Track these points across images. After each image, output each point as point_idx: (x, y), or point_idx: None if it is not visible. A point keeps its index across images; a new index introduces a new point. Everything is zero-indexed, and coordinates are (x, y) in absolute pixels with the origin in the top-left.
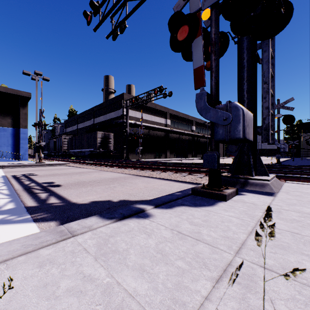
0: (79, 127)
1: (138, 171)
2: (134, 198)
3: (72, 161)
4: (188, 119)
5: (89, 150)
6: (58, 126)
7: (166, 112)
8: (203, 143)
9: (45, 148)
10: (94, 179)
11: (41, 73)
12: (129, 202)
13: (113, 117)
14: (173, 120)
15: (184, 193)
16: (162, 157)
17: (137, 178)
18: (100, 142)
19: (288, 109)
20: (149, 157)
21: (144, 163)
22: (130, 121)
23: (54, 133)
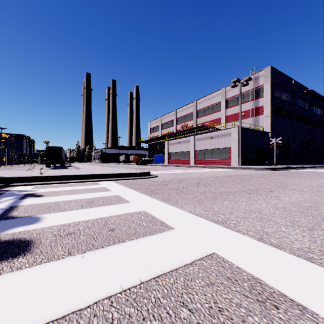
0: None
1: None
2: None
3: None
4: None
5: None
6: None
7: None
8: None
9: None
10: None
11: None
12: None
13: None
14: None
15: None
16: None
17: None
18: None
19: None
20: None
21: None
22: None
23: None
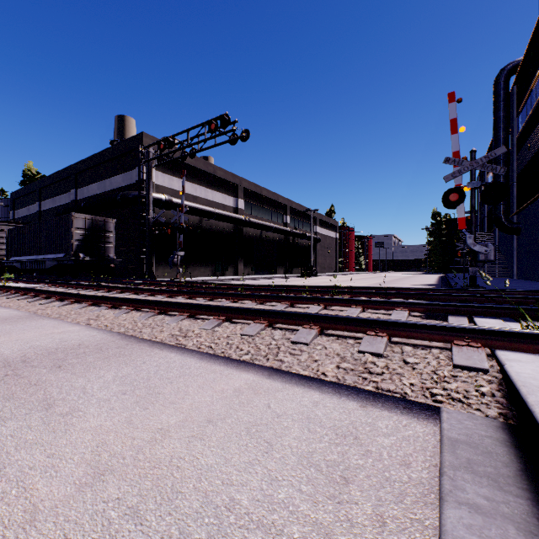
0: (44, 208)
1: (143, 319)
2: None
3: None
4: (277, 203)
5: (55, 258)
6: None
7: (237, 184)
8: (303, 247)
9: None
10: None
11: None
12: None
13: (119, 186)
14: (249, 201)
15: None
16: (228, 273)
17: (116, 359)
18: (83, 238)
19: (494, 171)
20: (202, 273)
21: (184, 287)
22: (158, 196)
23: None
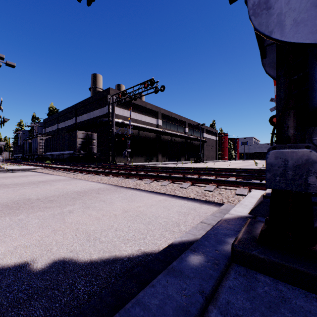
0: (60, 127)
1: (120, 180)
2: (92, 250)
3: (43, 166)
4: (180, 121)
5: (68, 153)
6: (36, 125)
7: (158, 111)
8: (196, 145)
9: (19, 151)
10: (49, 195)
11: (3, 56)
12: (70, 271)
13: (97, 115)
14: (165, 120)
15: (213, 261)
16: (153, 160)
17: (116, 192)
18: (82, 143)
19: None
20: (139, 160)
21: (132, 168)
22: (117, 120)
23: (32, 134)
